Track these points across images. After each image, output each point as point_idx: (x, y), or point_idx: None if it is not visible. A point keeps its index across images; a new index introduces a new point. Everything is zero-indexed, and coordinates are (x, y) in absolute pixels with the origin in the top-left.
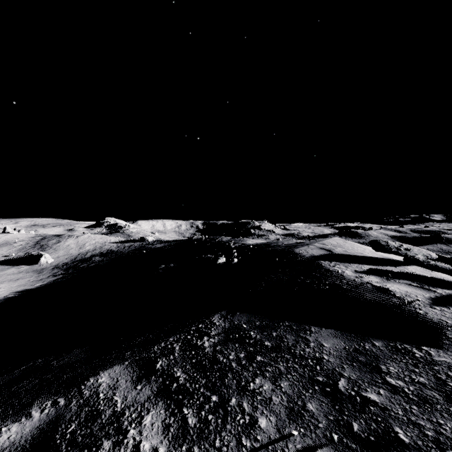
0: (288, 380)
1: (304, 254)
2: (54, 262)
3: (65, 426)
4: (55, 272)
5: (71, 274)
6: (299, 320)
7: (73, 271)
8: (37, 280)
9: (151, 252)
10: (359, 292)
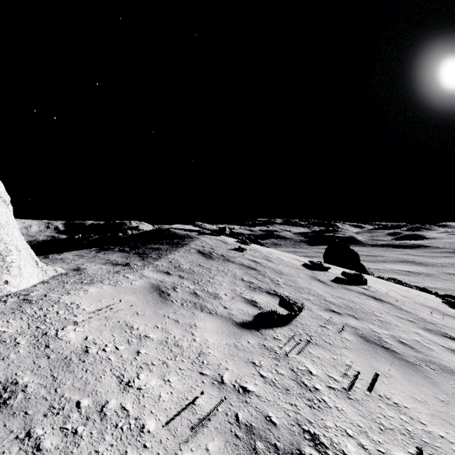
0: (153, 244)
1: (165, 228)
2: None
3: (105, 248)
4: None
5: None
6: (158, 240)
7: None
8: None
9: None
10: (178, 234)
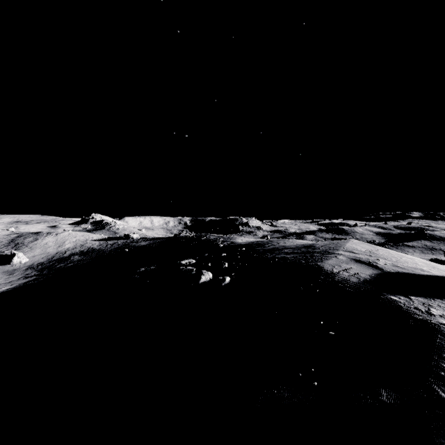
0: None
1: (346, 276)
2: (28, 262)
3: None
4: (28, 273)
5: (45, 275)
6: None
7: (47, 272)
8: (6, 283)
9: (134, 251)
10: None
